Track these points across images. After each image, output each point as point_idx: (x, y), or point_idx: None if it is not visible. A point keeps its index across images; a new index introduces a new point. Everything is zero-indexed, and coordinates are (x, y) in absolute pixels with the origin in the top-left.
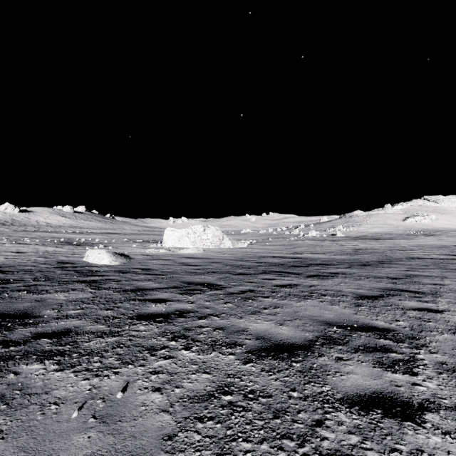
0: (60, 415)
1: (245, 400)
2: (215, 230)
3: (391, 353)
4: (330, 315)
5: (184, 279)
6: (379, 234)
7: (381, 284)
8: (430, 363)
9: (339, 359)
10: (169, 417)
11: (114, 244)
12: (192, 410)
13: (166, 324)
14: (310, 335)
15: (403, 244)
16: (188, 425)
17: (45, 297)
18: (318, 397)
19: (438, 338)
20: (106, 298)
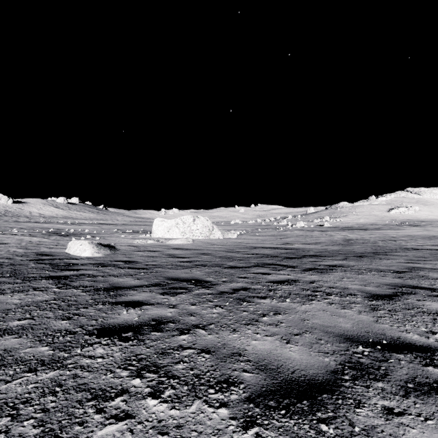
0: None
1: None
2: (205, 220)
3: None
4: (346, 324)
5: (169, 274)
6: (365, 224)
7: (388, 279)
8: None
9: (389, 412)
10: None
11: (102, 235)
12: None
13: (134, 344)
14: (331, 362)
15: (392, 235)
16: None
17: None
18: None
19: None
20: (70, 300)
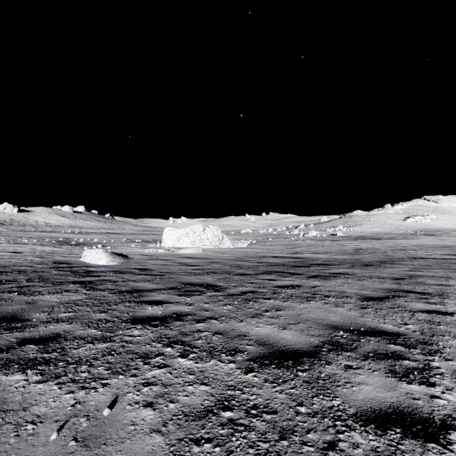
0: (37, 436)
1: (247, 416)
2: (215, 230)
3: (404, 361)
4: (335, 318)
5: (183, 280)
6: (379, 233)
7: (385, 285)
8: (447, 372)
9: (348, 367)
10: (161, 439)
11: (112, 244)
12: (188, 430)
13: (162, 328)
14: (315, 341)
15: (404, 244)
16: (182, 449)
17: (37, 299)
18: (328, 413)
19: (452, 343)
20: (100, 299)
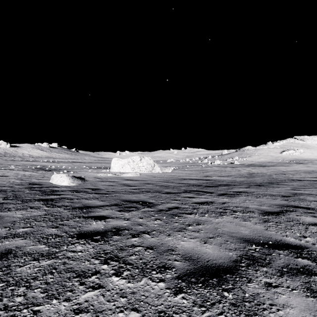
0: None
1: None
2: (148, 159)
3: (316, 276)
4: (245, 231)
5: (124, 198)
6: (264, 162)
7: (277, 201)
8: None
9: (269, 285)
10: None
11: (75, 170)
12: None
13: (102, 243)
14: (233, 255)
15: (283, 170)
16: None
17: (4, 215)
18: None
19: None
20: (56, 215)
